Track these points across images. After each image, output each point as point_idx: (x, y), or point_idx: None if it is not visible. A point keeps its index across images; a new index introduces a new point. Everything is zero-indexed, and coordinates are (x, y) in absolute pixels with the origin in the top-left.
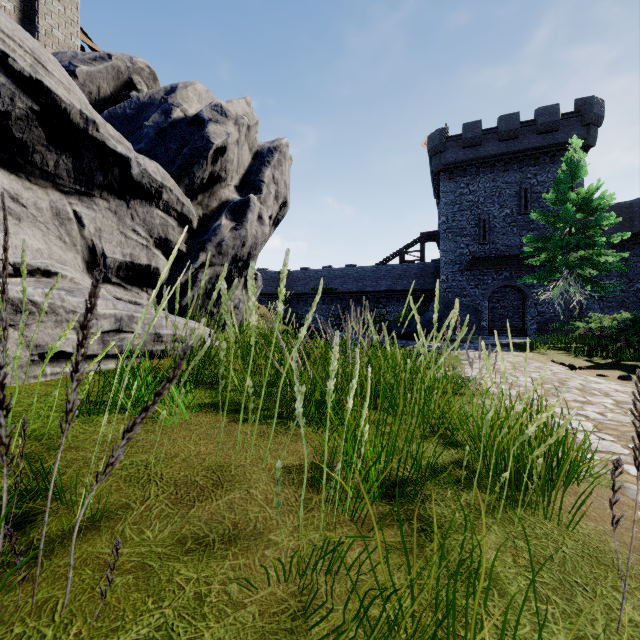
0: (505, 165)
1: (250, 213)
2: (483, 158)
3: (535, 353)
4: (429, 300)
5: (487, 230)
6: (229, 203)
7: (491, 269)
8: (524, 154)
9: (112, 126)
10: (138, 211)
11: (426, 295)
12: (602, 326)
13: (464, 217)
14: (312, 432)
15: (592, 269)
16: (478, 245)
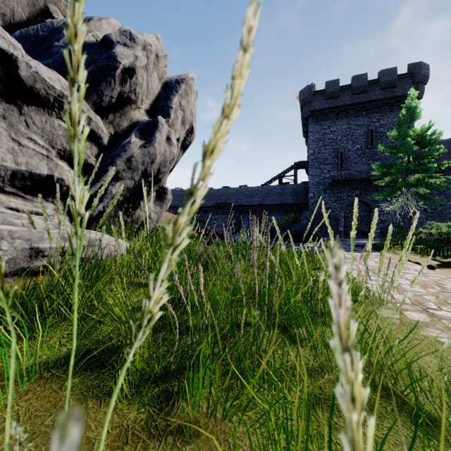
0: (356, 112)
1: (158, 133)
2: (340, 107)
3: (390, 253)
4: (300, 211)
5: (343, 160)
6: (139, 123)
7: (346, 189)
8: (370, 104)
9: (23, 45)
10: (34, 119)
11: (298, 208)
12: (440, 231)
13: (326, 150)
14: (209, 417)
15: (425, 188)
16: (337, 171)
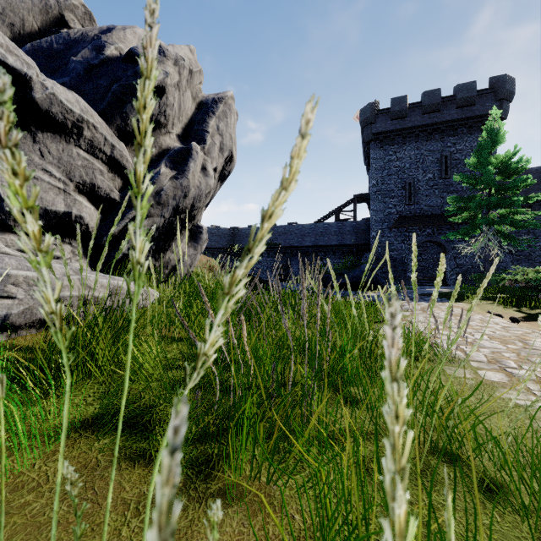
0: (428, 135)
1: (192, 162)
2: (409, 129)
3: (467, 303)
4: (361, 254)
5: (412, 192)
6: (170, 151)
7: (416, 226)
8: (445, 125)
9: (35, 60)
10: (50, 147)
11: (358, 249)
12: (526, 278)
13: (392, 181)
14: (253, 480)
15: (509, 226)
16: (404, 205)
